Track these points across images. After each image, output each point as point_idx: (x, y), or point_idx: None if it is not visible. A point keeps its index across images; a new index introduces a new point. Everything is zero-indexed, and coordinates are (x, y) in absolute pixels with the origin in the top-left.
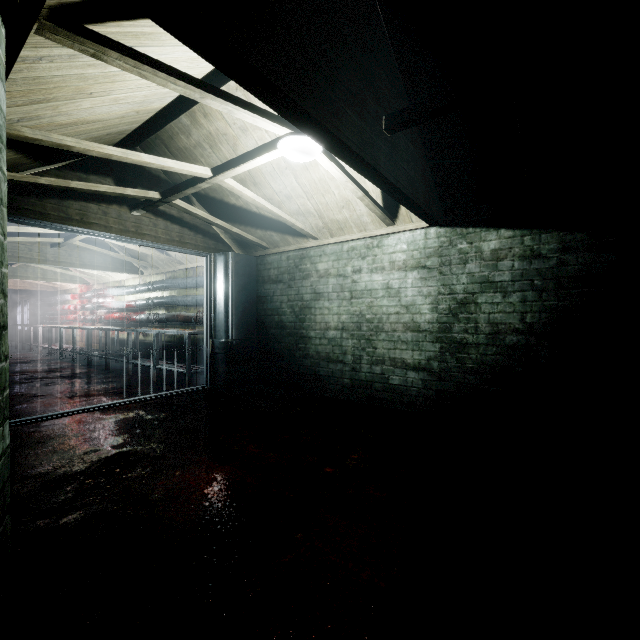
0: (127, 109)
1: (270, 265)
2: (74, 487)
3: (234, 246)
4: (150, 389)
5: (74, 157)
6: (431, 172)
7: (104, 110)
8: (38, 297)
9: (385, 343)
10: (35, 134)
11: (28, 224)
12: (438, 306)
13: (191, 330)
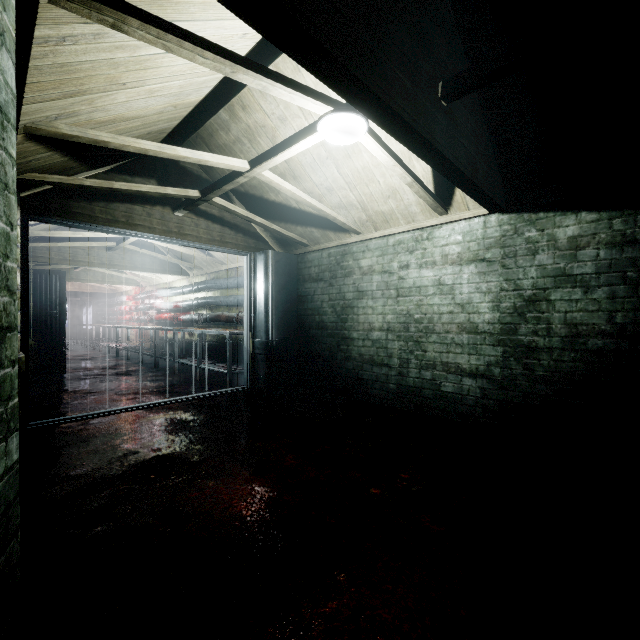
0: (164, 103)
1: (310, 263)
2: (108, 493)
3: (274, 244)
4: (193, 389)
5: (119, 160)
6: (493, 149)
7: (141, 104)
8: (100, 299)
9: (436, 346)
10: (72, 130)
11: (78, 227)
12: (500, 304)
13: (232, 330)
